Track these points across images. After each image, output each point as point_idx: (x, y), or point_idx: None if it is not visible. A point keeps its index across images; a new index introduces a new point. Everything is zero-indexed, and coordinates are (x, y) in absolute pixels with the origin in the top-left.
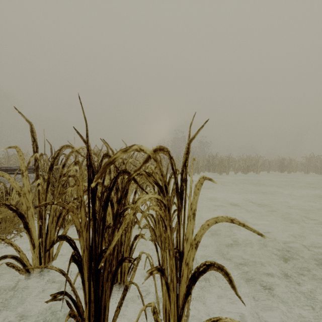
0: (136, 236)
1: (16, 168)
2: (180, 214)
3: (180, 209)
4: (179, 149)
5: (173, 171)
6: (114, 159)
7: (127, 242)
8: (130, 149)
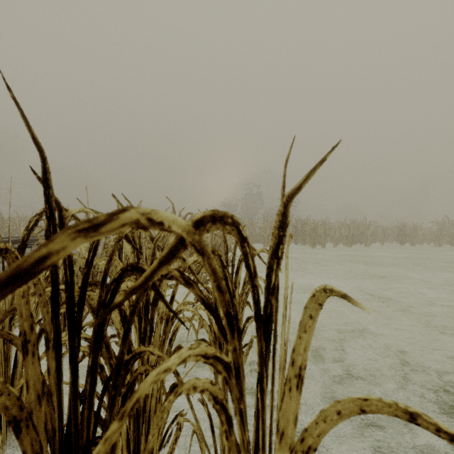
0: (173, 385)
1: (7, 240)
2: (265, 368)
3: (264, 358)
4: (253, 211)
5: (248, 273)
6: (42, 260)
7: (156, 394)
8: (112, 221)
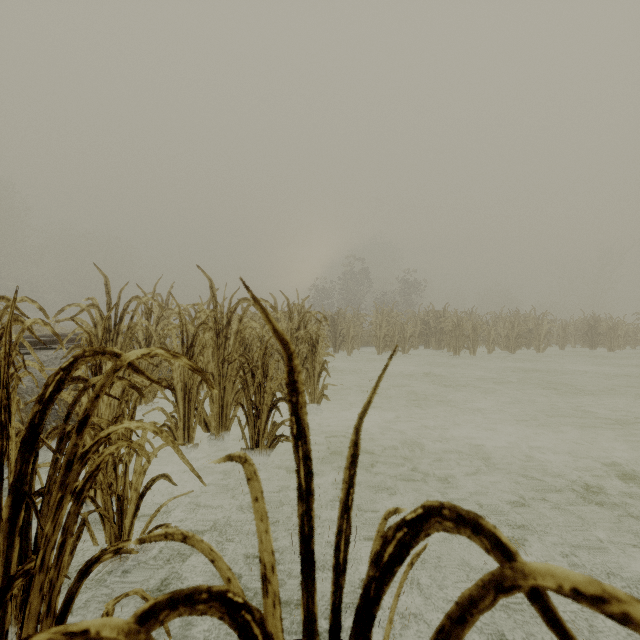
0: None
1: None
2: None
3: None
4: (359, 297)
5: None
6: None
7: None
8: None
